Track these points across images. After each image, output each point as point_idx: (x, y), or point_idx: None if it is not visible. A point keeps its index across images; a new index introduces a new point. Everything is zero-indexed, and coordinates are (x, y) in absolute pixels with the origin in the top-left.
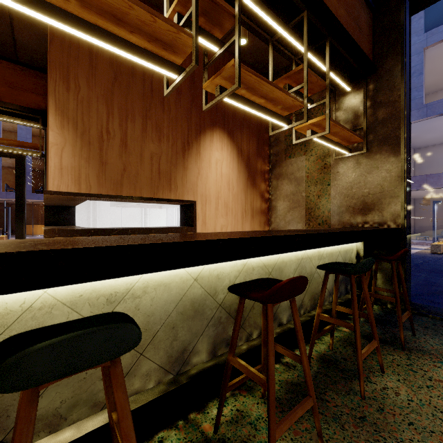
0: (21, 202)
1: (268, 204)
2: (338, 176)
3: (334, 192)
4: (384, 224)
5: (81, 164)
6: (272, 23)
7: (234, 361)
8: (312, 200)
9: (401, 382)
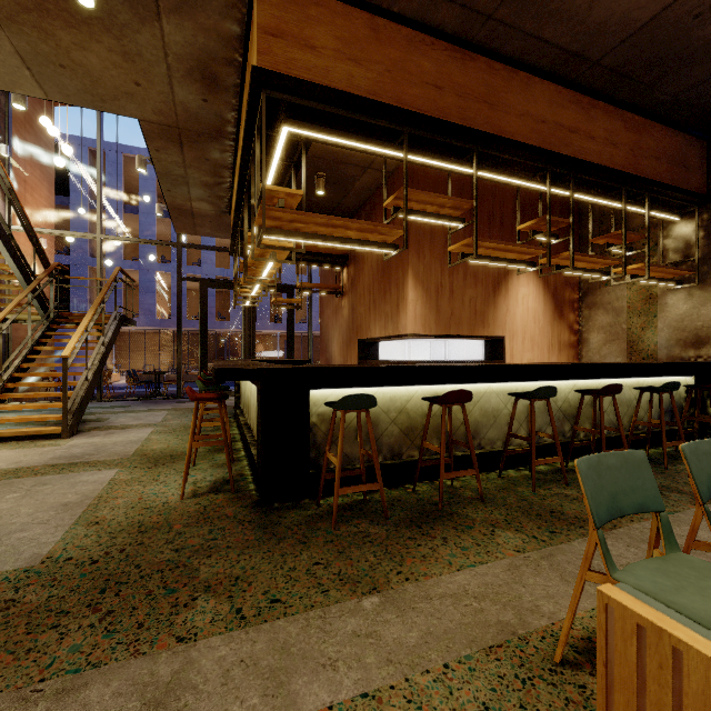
0: (291, 336)
1: (577, 336)
2: (667, 307)
3: (662, 325)
4: None
5: (426, 312)
6: (593, 200)
7: (578, 428)
8: (634, 332)
9: None
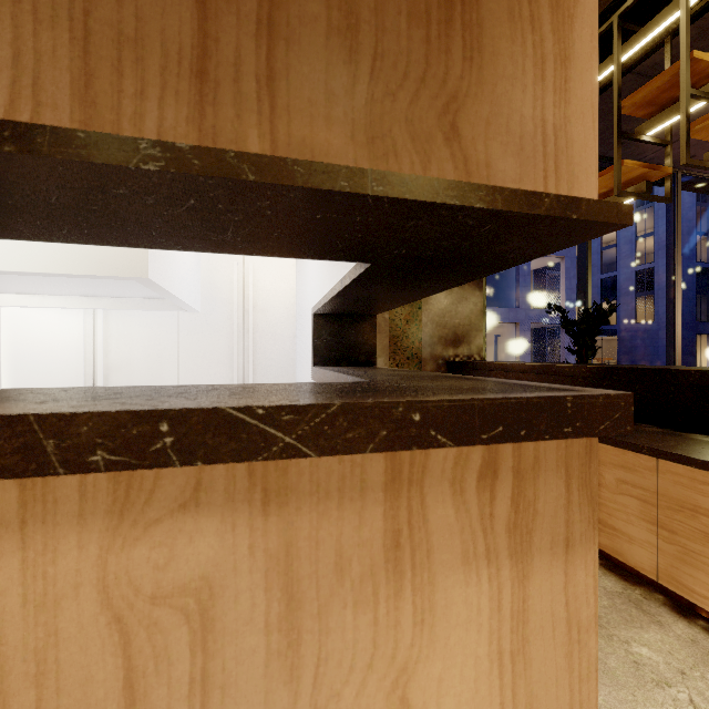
0: None
1: None
2: (431, 299)
3: (426, 319)
4: (472, 357)
5: None
6: None
7: None
8: (399, 325)
9: None
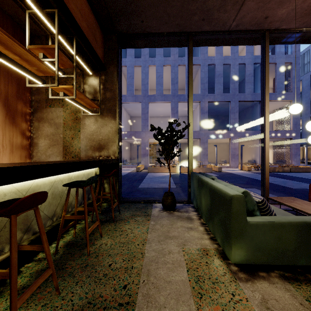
0: None
1: (29, 141)
2: (85, 126)
3: (83, 136)
4: (109, 157)
5: None
6: (27, 0)
7: None
8: (68, 140)
9: (109, 238)
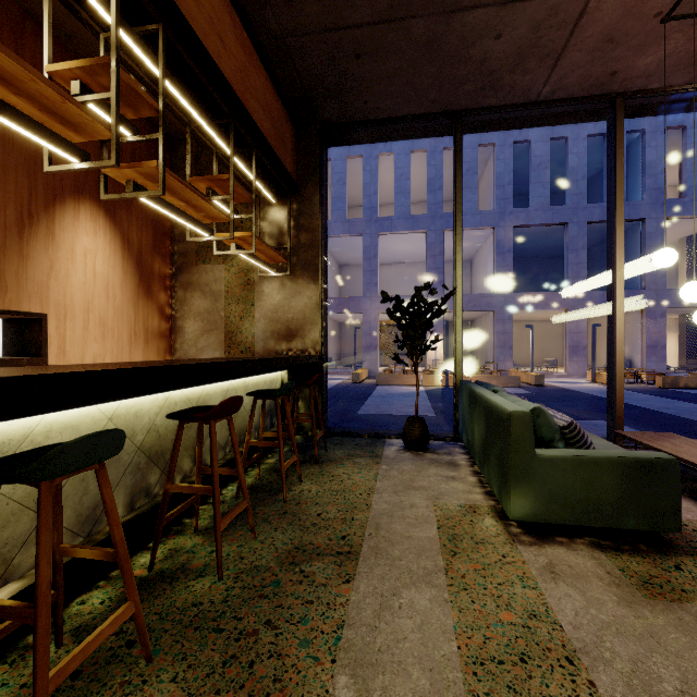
0: None
1: (170, 324)
2: (264, 296)
3: (259, 315)
4: (306, 351)
5: None
6: (194, 113)
7: (174, 488)
8: (234, 322)
9: (313, 484)
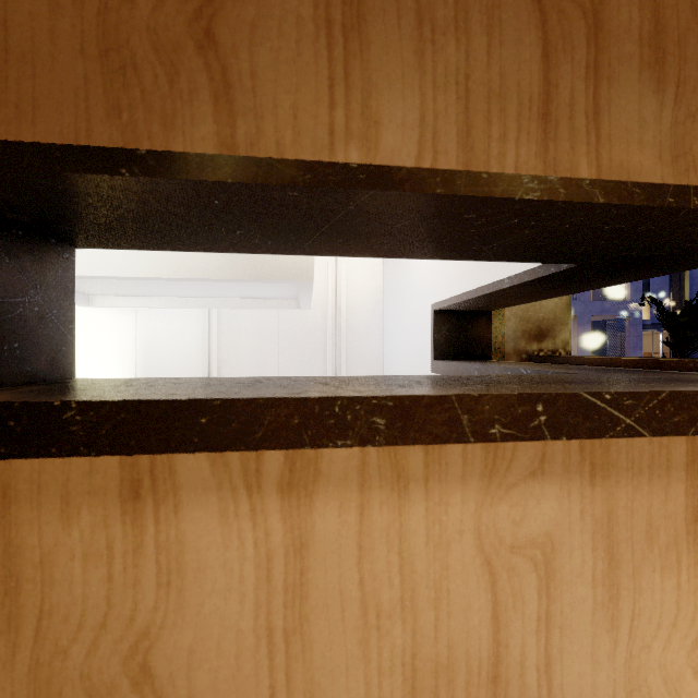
0: None
1: None
2: None
3: (509, 313)
4: (556, 352)
5: None
6: None
7: None
8: None
9: None
